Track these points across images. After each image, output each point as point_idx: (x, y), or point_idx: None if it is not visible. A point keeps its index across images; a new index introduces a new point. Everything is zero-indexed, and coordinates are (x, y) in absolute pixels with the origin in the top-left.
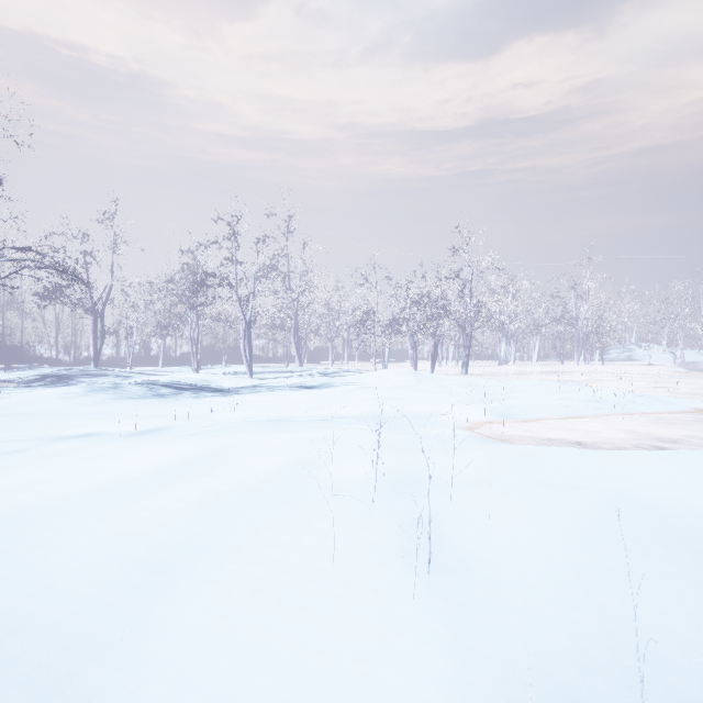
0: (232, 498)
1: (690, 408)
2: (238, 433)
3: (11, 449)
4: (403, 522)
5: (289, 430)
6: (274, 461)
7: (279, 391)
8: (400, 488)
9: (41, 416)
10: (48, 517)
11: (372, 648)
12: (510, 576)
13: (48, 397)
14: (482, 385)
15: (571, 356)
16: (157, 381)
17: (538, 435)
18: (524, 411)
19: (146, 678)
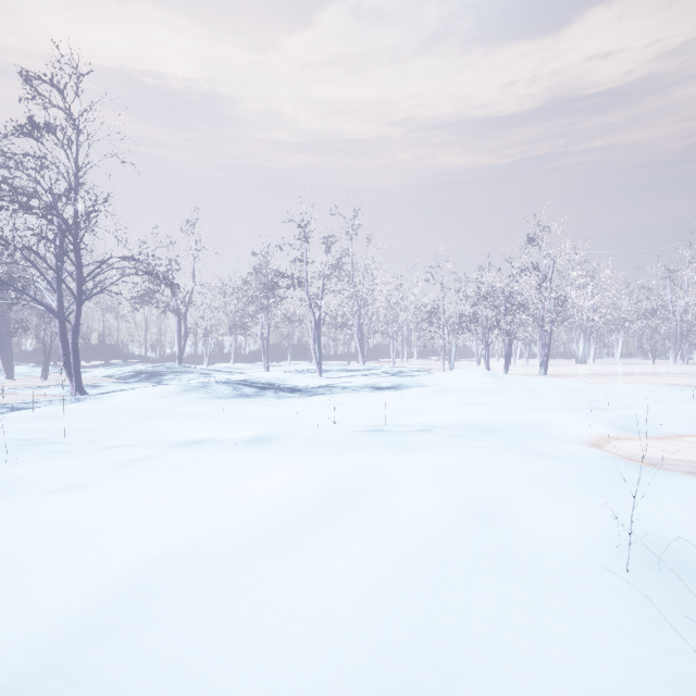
0: (427, 563)
1: None
2: (361, 451)
3: (136, 457)
4: None
5: (416, 449)
6: (438, 501)
7: (357, 393)
8: (655, 565)
9: (147, 416)
10: (215, 571)
11: None
12: None
13: (151, 396)
14: (576, 388)
15: (662, 354)
16: (239, 380)
17: (689, 457)
18: (653, 424)
19: None
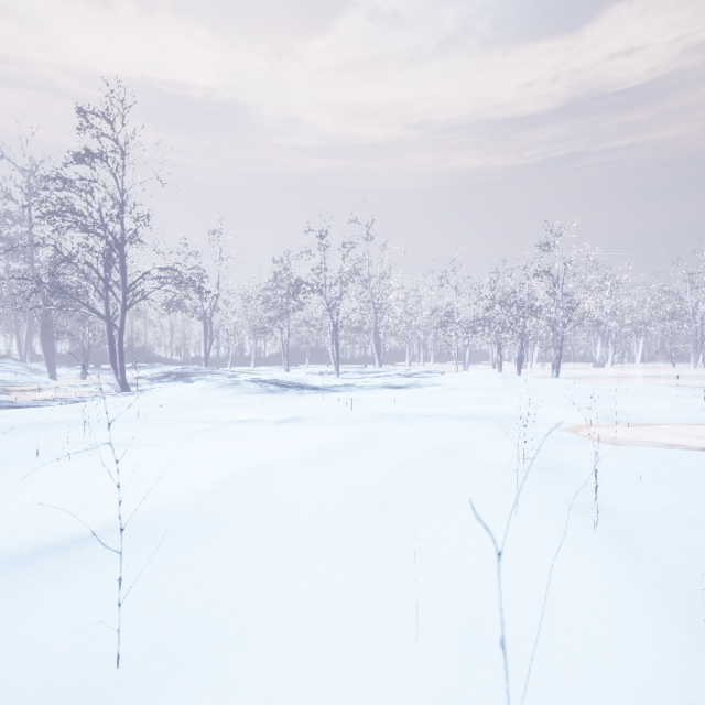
0: (408, 467)
1: None
2: (372, 423)
3: (201, 428)
4: (559, 491)
5: (414, 422)
6: (422, 444)
7: (372, 390)
8: (544, 469)
9: (193, 406)
10: (282, 471)
11: (569, 560)
12: (666, 533)
13: (191, 390)
14: (580, 388)
15: (685, 358)
16: (264, 379)
17: (655, 441)
18: (635, 416)
19: (424, 556)
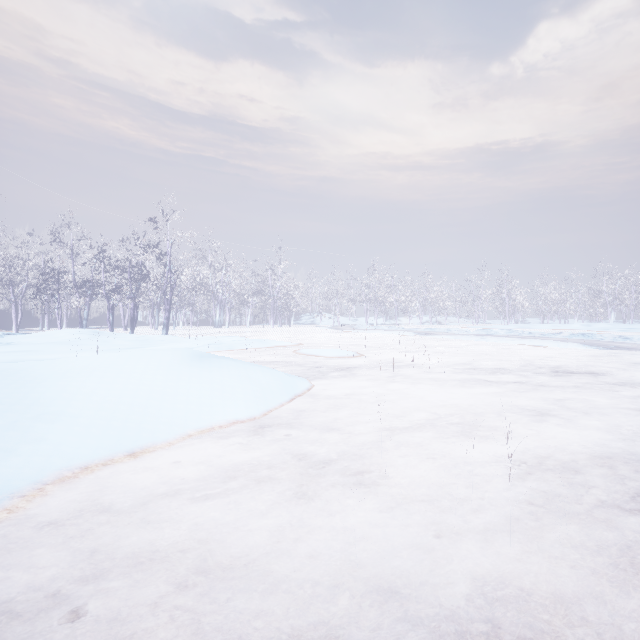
0: None
1: (275, 345)
2: None
3: None
4: None
5: None
6: None
7: None
8: None
9: None
10: None
11: None
12: None
13: None
14: (156, 339)
15: (277, 321)
16: None
17: None
18: None
19: None
